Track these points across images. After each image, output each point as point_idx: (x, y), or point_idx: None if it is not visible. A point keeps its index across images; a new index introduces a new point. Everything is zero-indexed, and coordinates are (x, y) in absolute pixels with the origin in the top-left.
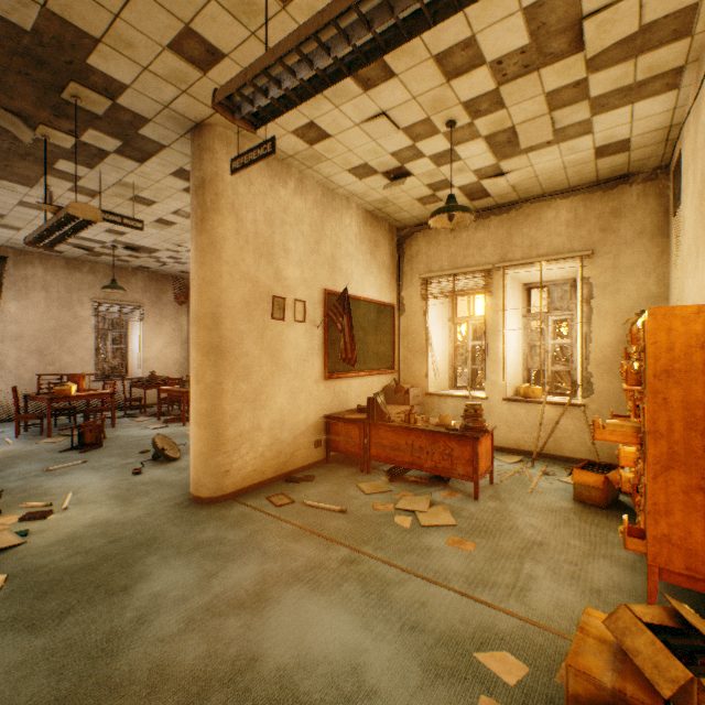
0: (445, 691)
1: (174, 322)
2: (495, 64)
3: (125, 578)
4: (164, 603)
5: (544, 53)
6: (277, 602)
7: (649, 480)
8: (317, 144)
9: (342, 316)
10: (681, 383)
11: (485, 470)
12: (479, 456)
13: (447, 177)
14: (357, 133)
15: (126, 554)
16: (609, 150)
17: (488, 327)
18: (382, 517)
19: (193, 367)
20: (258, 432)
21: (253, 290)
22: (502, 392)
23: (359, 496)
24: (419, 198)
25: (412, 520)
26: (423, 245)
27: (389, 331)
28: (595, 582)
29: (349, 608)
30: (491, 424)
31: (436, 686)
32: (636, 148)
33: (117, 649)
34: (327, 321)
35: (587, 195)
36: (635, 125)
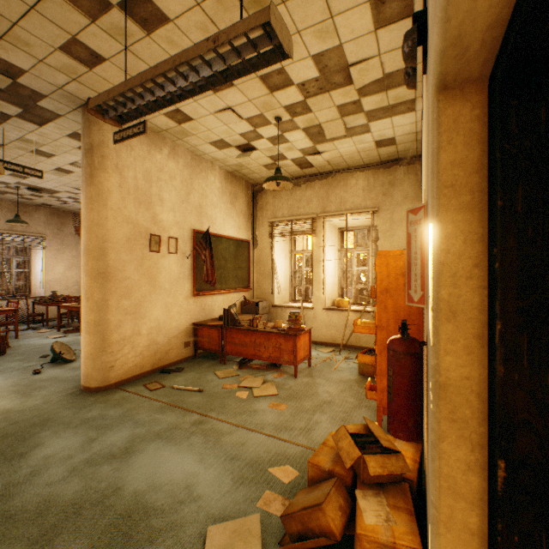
0: (245, 491)
1: (74, 250)
2: (300, 85)
3: (22, 448)
4: (53, 461)
5: (330, 82)
6: (141, 452)
7: (378, 355)
8: (184, 124)
9: (205, 250)
10: (393, 296)
11: (303, 357)
12: (299, 348)
13: (282, 153)
14: (213, 119)
15: (23, 432)
16: (384, 143)
17: (314, 258)
18: (228, 392)
19: (83, 288)
20: (138, 336)
21: (134, 229)
22: (323, 304)
23: (215, 380)
24: (265, 165)
25: (249, 393)
26: (270, 198)
27: (246, 260)
28: (355, 422)
29: (192, 451)
30: (316, 326)
31: (240, 489)
32: (399, 143)
33: (13, 493)
34: (195, 252)
35: (375, 170)
36: (395, 129)
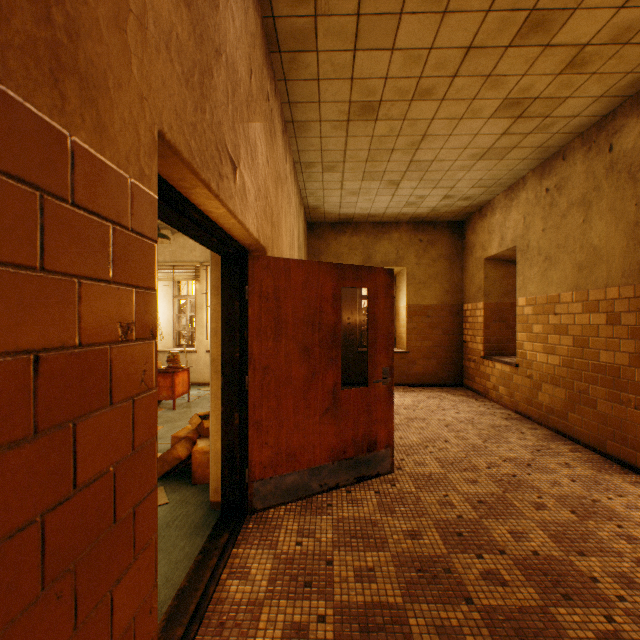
0: None
1: None
2: None
3: None
4: None
5: None
6: None
7: None
8: None
9: None
10: None
11: (182, 393)
12: (177, 384)
13: None
14: None
15: None
16: None
17: (198, 304)
18: None
19: None
20: None
21: None
22: (207, 347)
23: None
24: None
25: None
26: None
27: None
28: None
29: None
30: (200, 368)
31: None
32: None
33: None
34: None
35: None
36: None
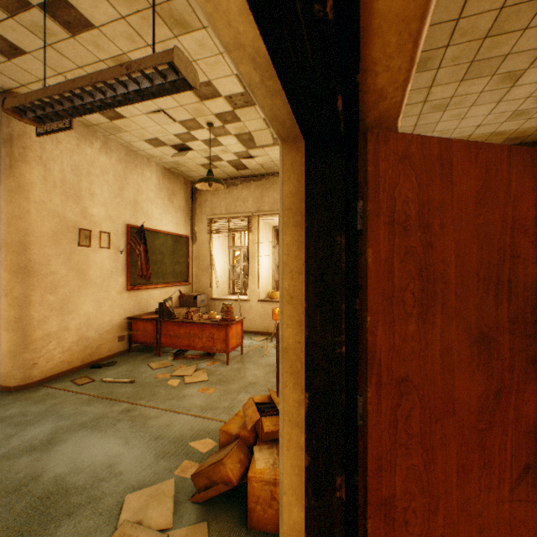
0: (165, 463)
1: None
2: (228, 97)
3: None
4: None
5: None
6: (64, 442)
7: None
8: (116, 121)
9: (139, 245)
10: None
11: (236, 346)
12: (231, 337)
13: (218, 154)
14: (146, 119)
15: None
16: None
17: (250, 254)
18: (160, 382)
19: (1, 283)
20: (65, 332)
21: (61, 223)
22: (258, 296)
23: (148, 371)
24: (202, 164)
25: (180, 381)
26: (209, 195)
27: (184, 254)
28: None
29: (118, 436)
30: (252, 317)
31: (161, 462)
32: None
33: None
34: (130, 247)
35: None
36: None
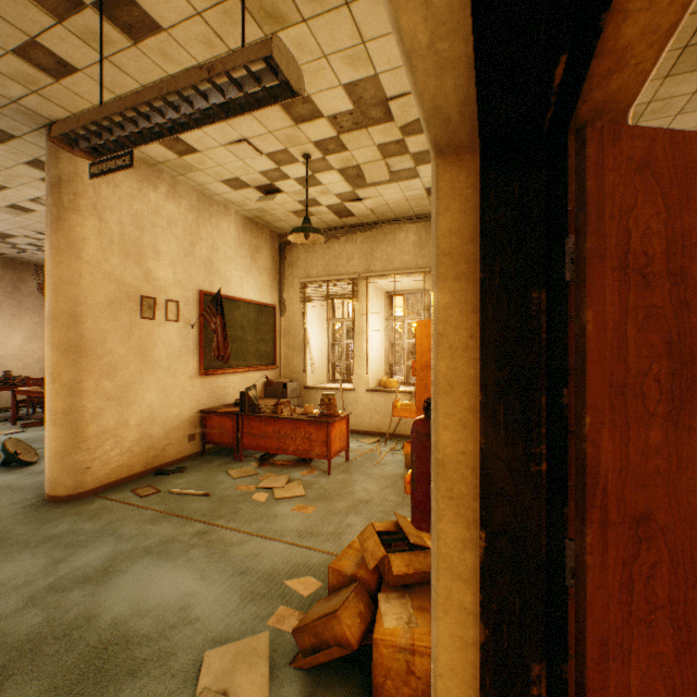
0: (254, 608)
1: (37, 315)
2: (332, 118)
3: None
4: (4, 590)
5: (368, 117)
6: (124, 572)
7: None
8: (187, 156)
9: (215, 317)
10: None
11: (339, 450)
12: (333, 438)
13: (315, 197)
14: (224, 152)
15: None
16: None
17: (356, 328)
18: (243, 495)
19: (48, 366)
20: (124, 428)
21: (119, 290)
22: (367, 384)
23: (227, 481)
24: (294, 211)
25: (269, 495)
26: (302, 252)
27: (271, 330)
28: None
29: (192, 567)
30: (358, 412)
31: (248, 607)
32: None
33: None
34: (204, 320)
35: (428, 223)
36: None
